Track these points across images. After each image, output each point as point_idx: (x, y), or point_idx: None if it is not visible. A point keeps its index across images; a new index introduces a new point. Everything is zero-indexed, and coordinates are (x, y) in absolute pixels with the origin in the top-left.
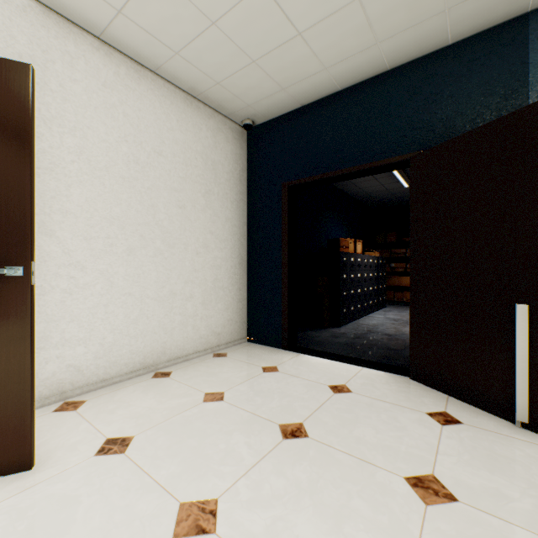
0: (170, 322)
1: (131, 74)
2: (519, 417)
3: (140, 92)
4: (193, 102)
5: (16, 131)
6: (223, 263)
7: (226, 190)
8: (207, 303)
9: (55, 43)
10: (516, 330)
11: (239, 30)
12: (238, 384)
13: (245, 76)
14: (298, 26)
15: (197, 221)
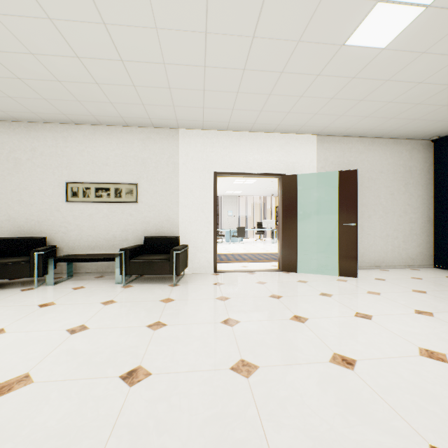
0: (385, 248)
1: (369, 143)
2: None
3: (373, 149)
4: (397, 141)
5: (353, 188)
6: (415, 221)
7: (417, 180)
8: (405, 242)
9: (345, 146)
10: None
11: (430, 117)
12: (429, 278)
13: (433, 125)
14: None
15: (400, 200)
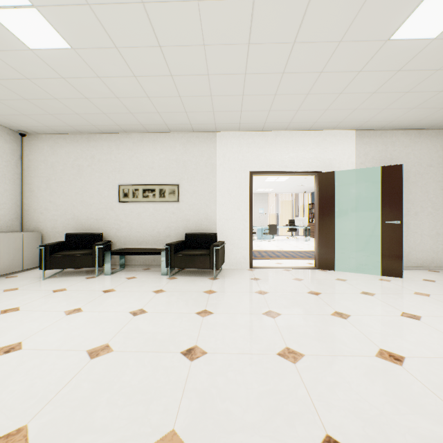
0: (435, 248)
1: (416, 136)
2: None
3: (420, 141)
4: None
5: (398, 183)
6: None
7: None
8: None
9: (388, 140)
10: None
11: None
12: None
13: None
14: None
15: None
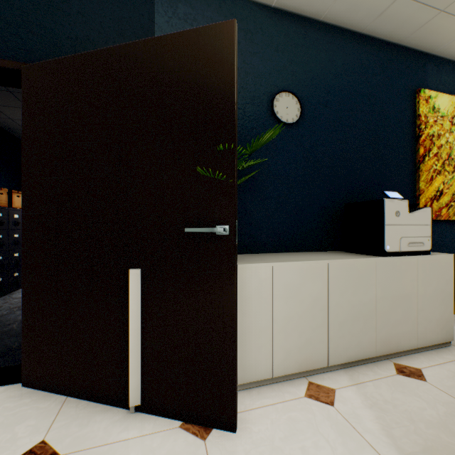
0: None
1: None
2: (133, 401)
3: None
4: None
5: None
6: None
7: None
8: None
9: None
10: (130, 300)
11: None
12: None
13: None
14: None
15: None
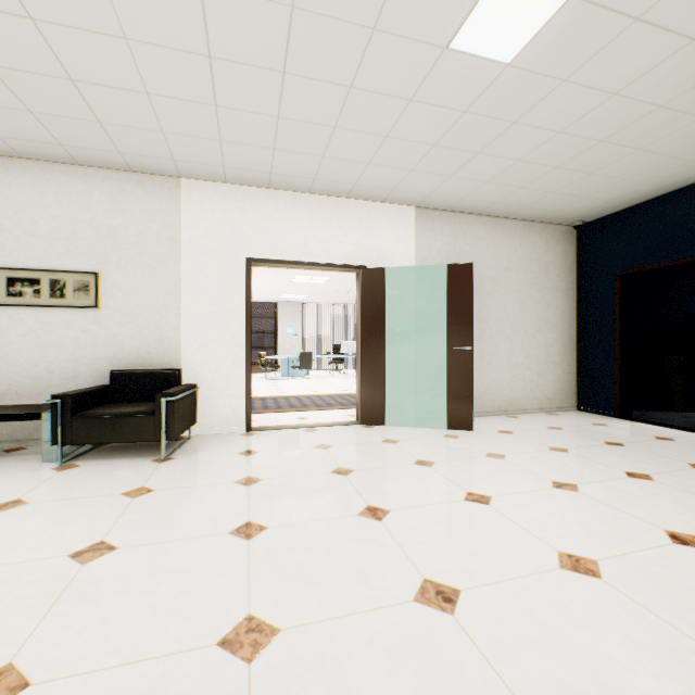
0: (514, 384)
1: (491, 226)
2: None
3: (496, 234)
4: (530, 225)
5: (468, 291)
6: (553, 343)
7: (556, 283)
8: (540, 374)
9: (458, 228)
10: None
11: (573, 190)
12: (571, 426)
13: (576, 204)
14: (622, 177)
15: (533, 312)
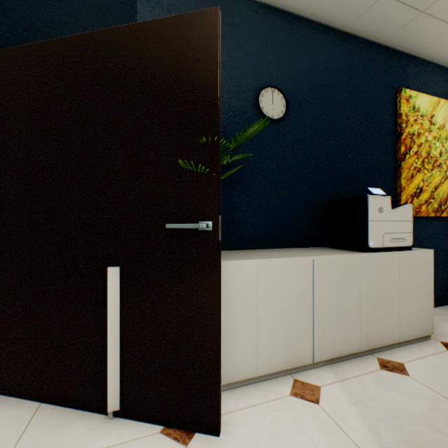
0: None
1: None
2: (112, 406)
3: None
4: None
5: None
6: None
7: None
8: None
9: None
10: (108, 300)
11: None
12: None
13: None
14: None
15: None
